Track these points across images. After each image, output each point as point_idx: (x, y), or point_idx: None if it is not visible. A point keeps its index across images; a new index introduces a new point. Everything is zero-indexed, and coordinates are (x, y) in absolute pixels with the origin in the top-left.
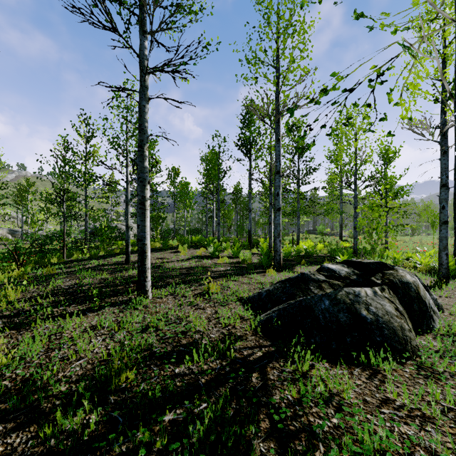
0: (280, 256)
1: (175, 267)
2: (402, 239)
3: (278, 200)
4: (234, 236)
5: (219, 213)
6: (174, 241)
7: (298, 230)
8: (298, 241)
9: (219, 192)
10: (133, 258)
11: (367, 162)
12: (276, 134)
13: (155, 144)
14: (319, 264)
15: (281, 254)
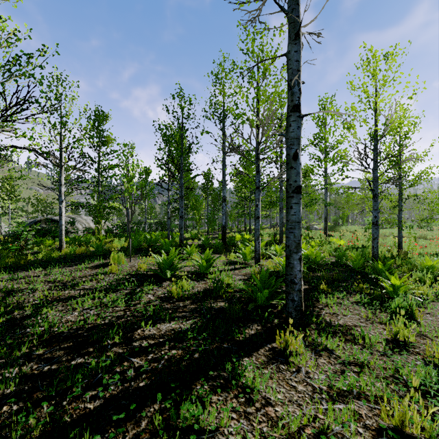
0: (300, 294)
1: (49, 331)
2: (382, 233)
3: (297, 169)
4: (205, 230)
5: (182, 202)
6: (121, 241)
7: (281, 224)
8: (281, 238)
9: (187, 178)
10: (2, 286)
11: (390, 132)
12: (290, 24)
13: (106, 119)
14: (348, 289)
15: (301, 287)
